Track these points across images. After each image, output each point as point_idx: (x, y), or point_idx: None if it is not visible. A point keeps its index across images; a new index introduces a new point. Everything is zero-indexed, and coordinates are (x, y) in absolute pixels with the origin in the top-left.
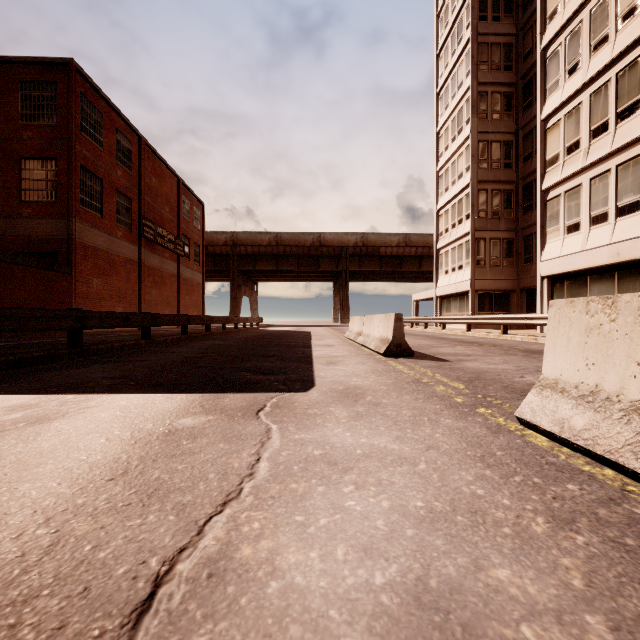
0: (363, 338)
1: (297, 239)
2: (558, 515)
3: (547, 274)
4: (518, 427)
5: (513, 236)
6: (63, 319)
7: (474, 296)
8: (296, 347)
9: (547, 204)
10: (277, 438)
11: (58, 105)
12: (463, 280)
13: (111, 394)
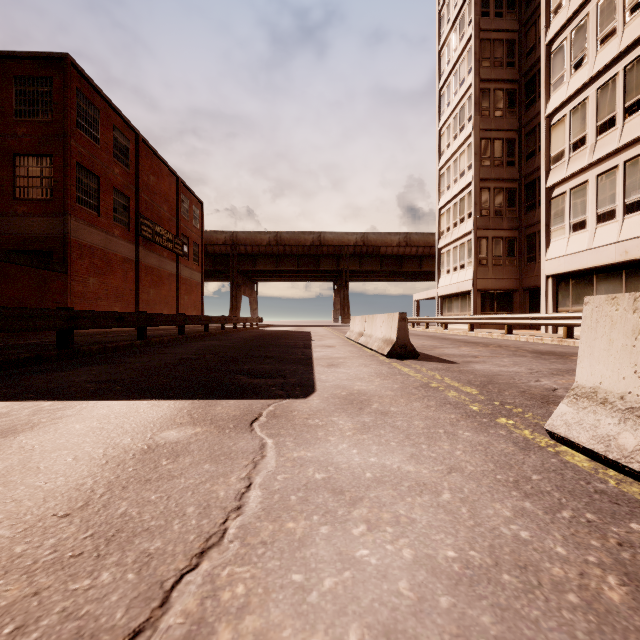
0: (365, 338)
1: (297, 238)
2: (633, 572)
3: (552, 273)
4: (549, 442)
5: (516, 235)
6: (52, 319)
7: (476, 296)
8: (296, 348)
9: (552, 202)
10: (272, 456)
11: (53, 101)
12: (465, 279)
13: (92, 401)
